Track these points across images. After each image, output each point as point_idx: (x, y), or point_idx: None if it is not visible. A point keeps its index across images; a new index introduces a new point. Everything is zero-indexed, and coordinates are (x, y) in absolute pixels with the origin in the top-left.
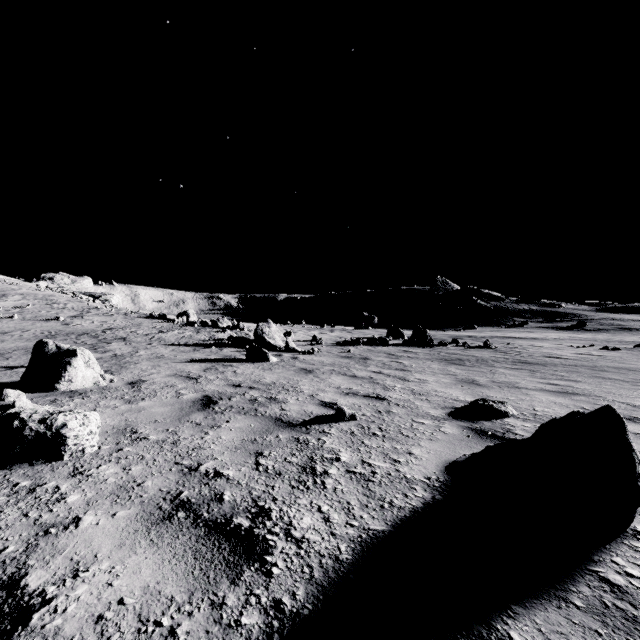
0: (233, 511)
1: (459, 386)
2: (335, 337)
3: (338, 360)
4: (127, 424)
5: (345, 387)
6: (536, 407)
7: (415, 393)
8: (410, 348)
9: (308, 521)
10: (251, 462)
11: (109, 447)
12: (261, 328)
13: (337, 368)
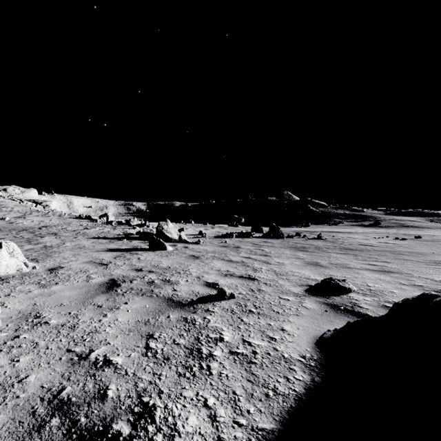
0: (114, 412)
1: (308, 267)
2: (215, 232)
3: (218, 248)
4: (34, 308)
5: (224, 270)
6: (368, 283)
7: (277, 273)
8: (268, 239)
9: (194, 422)
10: (141, 346)
11: (6, 334)
12: (161, 225)
13: (217, 254)
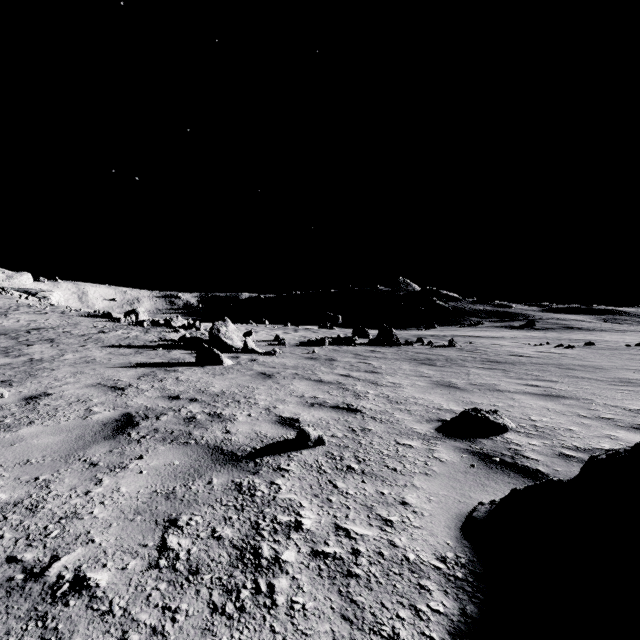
0: None
1: (438, 390)
2: (299, 337)
3: (302, 362)
4: None
5: (309, 395)
6: (531, 416)
7: (392, 401)
8: (377, 348)
9: None
10: (152, 544)
11: None
12: (217, 327)
13: (300, 371)
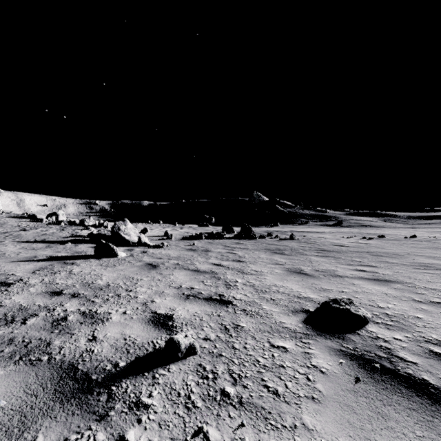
0: None
1: (292, 277)
2: (183, 233)
3: (183, 253)
4: None
5: (186, 286)
6: (377, 302)
7: (257, 290)
8: (240, 240)
9: None
10: None
11: None
12: (118, 226)
13: (181, 261)
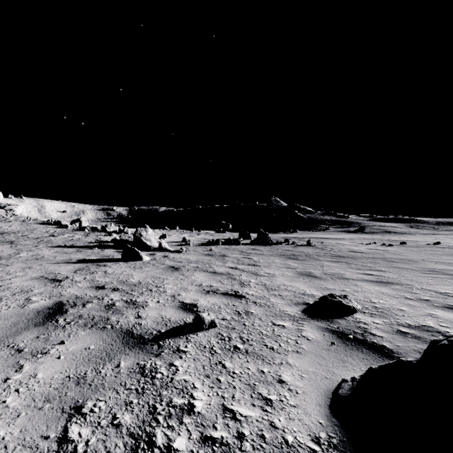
0: None
1: (301, 279)
2: (200, 239)
3: (202, 257)
4: None
5: (206, 284)
6: (371, 299)
7: (268, 288)
8: (256, 246)
9: None
10: (53, 436)
11: None
12: (139, 232)
13: (200, 265)
